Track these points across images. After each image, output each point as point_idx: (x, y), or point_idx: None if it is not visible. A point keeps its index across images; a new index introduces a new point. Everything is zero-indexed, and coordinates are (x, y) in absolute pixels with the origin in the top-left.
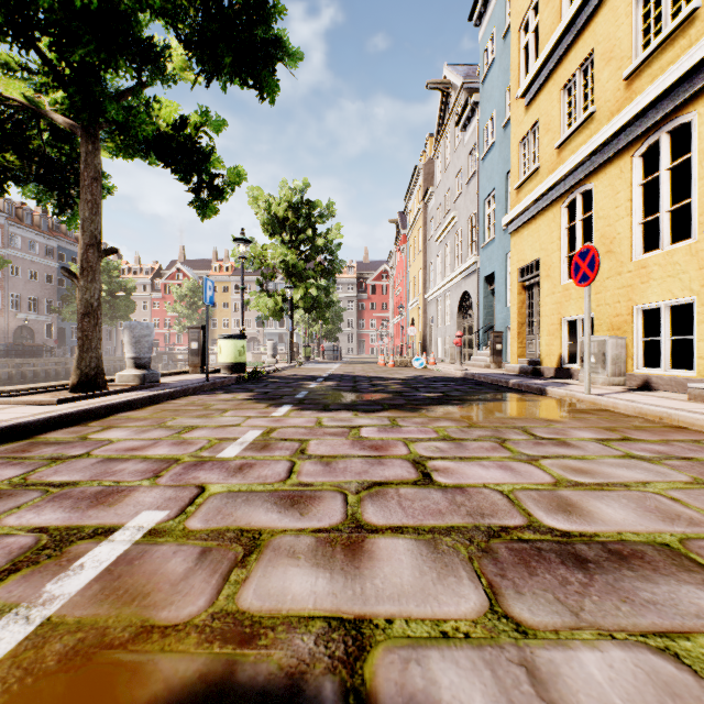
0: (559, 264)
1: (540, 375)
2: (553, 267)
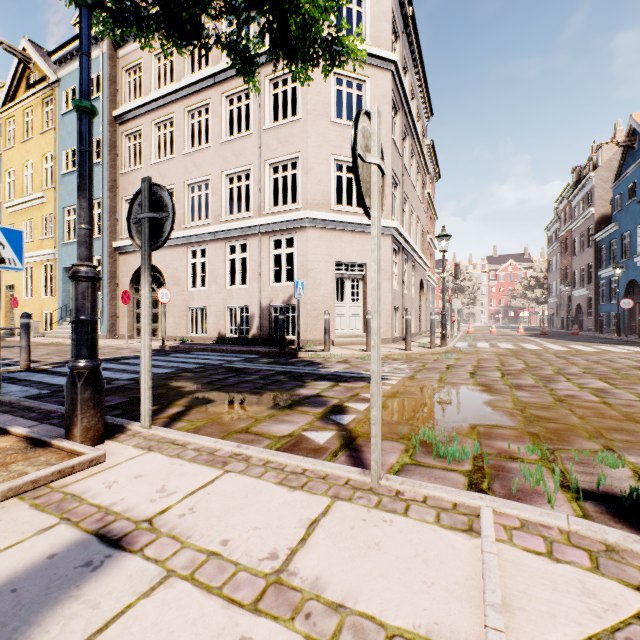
0: (23, 290)
1: (15, 335)
2: (21, 291)
